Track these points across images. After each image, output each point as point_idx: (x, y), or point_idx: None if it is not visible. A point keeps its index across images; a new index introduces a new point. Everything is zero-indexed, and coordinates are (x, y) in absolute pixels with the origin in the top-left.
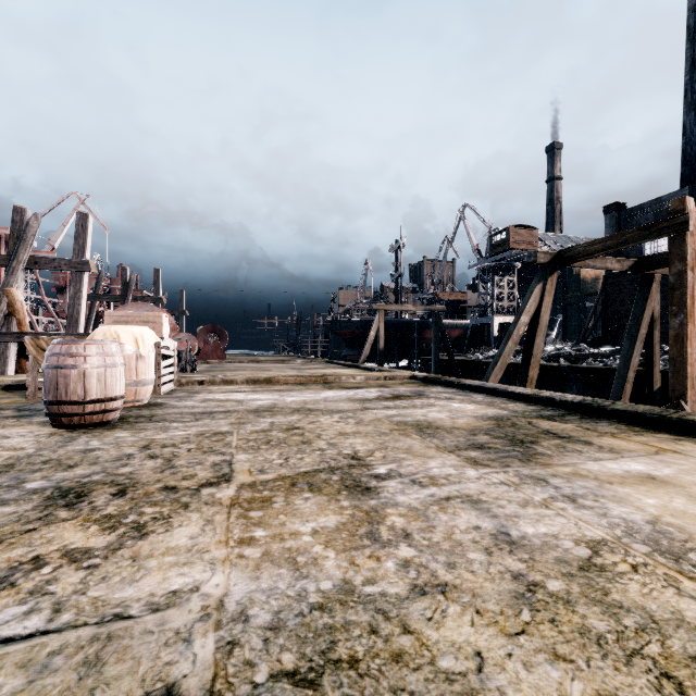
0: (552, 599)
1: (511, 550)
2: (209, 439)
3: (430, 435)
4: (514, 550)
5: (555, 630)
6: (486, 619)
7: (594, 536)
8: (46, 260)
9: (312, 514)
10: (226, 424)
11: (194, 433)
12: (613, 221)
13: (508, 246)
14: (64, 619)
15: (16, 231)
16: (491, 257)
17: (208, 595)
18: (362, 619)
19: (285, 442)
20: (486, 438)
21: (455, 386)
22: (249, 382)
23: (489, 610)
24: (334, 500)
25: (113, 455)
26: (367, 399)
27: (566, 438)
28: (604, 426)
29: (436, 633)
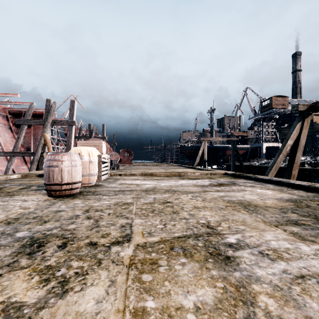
0: None
1: None
2: (120, 207)
3: (253, 211)
4: None
5: None
6: None
7: None
8: (58, 121)
9: (190, 284)
10: (130, 198)
11: (113, 203)
12: None
13: (271, 106)
14: None
15: (47, 109)
16: (261, 113)
17: None
18: None
19: (163, 211)
20: (296, 216)
21: (252, 179)
22: (142, 175)
23: None
24: (204, 268)
25: (69, 215)
26: (204, 185)
27: None
28: None
29: None
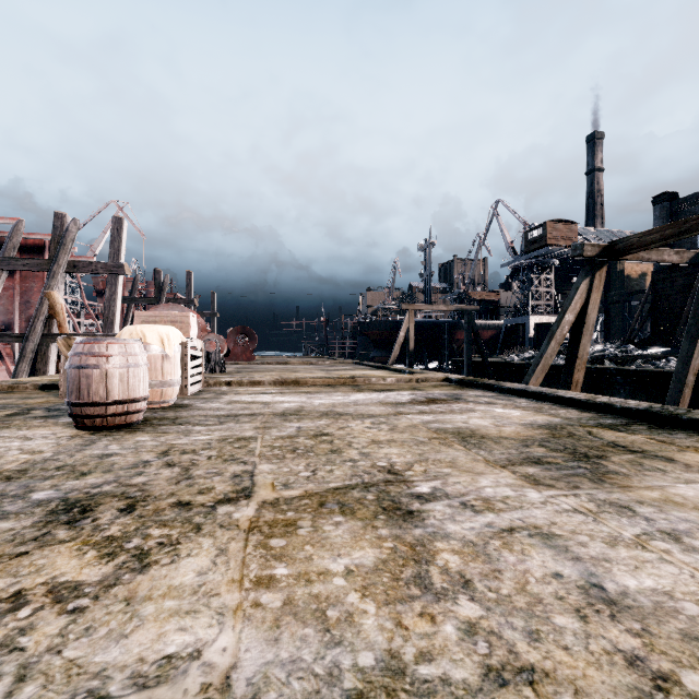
0: None
1: (613, 615)
2: (231, 446)
3: (475, 445)
4: (618, 615)
5: None
6: None
7: None
8: (84, 264)
9: (345, 546)
10: (251, 429)
11: (216, 438)
12: (664, 212)
13: (545, 242)
14: (26, 694)
15: (57, 236)
16: (526, 254)
17: (211, 666)
18: None
19: (312, 450)
20: (542, 451)
21: (494, 389)
22: (276, 383)
23: None
24: (370, 527)
25: (130, 461)
26: (399, 403)
27: (639, 453)
28: (682, 439)
29: None
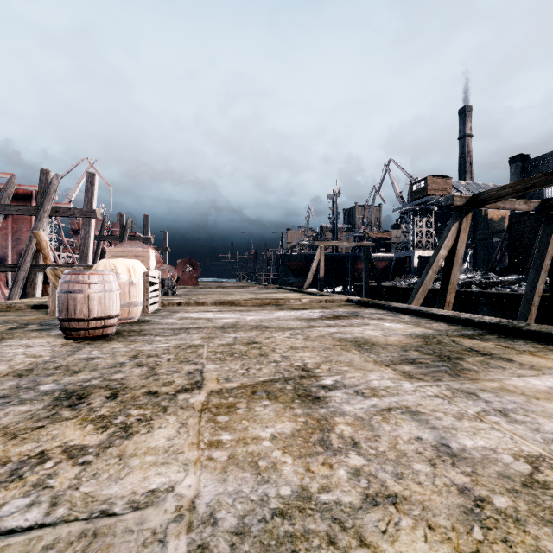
0: (501, 517)
1: (454, 463)
2: (184, 351)
3: (367, 350)
4: (457, 463)
5: (509, 551)
6: (439, 535)
7: (531, 451)
8: (64, 209)
9: (270, 421)
10: (198, 338)
11: (173, 345)
12: (518, 169)
13: (426, 192)
14: (59, 513)
15: (43, 187)
16: (411, 202)
17: (181, 495)
18: (320, 528)
19: (246, 354)
20: (417, 354)
21: (384, 308)
22: (217, 303)
23: (441, 525)
24: (289, 408)
25: (109, 363)
26: (311, 319)
27: (488, 355)
28: (521, 345)
29: (392, 548)
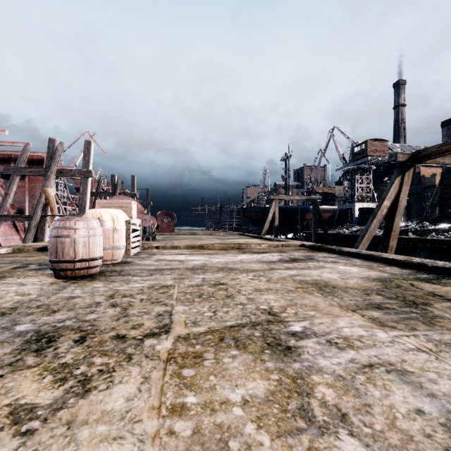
0: None
1: None
2: (157, 291)
3: (329, 293)
4: None
5: None
6: None
7: None
8: (67, 170)
9: (240, 377)
10: (171, 279)
11: (147, 285)
12: (449, 132)
13: (366, 154)
14: None
15: (50, 153)
16: (353, 162)
17: None
18: None
19: (213, 295)
20: (380, 298)
21: (336, 252)
22: (188, 247)
23: None
24: (259, 360)
25: (87, 302)
26: (271, 261)
27: None
28: None
29: None
